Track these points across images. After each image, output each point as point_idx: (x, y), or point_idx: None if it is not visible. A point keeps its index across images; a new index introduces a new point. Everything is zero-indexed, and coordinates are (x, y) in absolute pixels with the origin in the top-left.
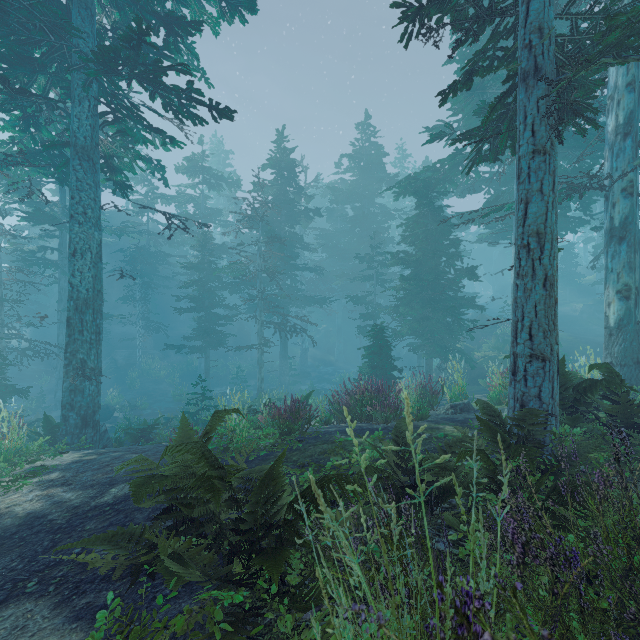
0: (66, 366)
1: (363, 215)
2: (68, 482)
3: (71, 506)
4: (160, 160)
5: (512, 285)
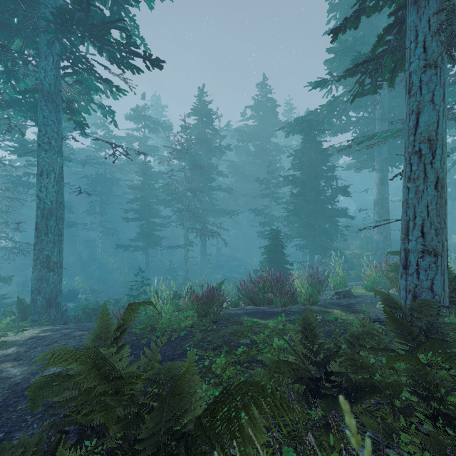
0: (35, 260)
1: (262, 150)
2: (19, 358)
3: (13, 382)
4: (110, 106)
5: (374, 200)
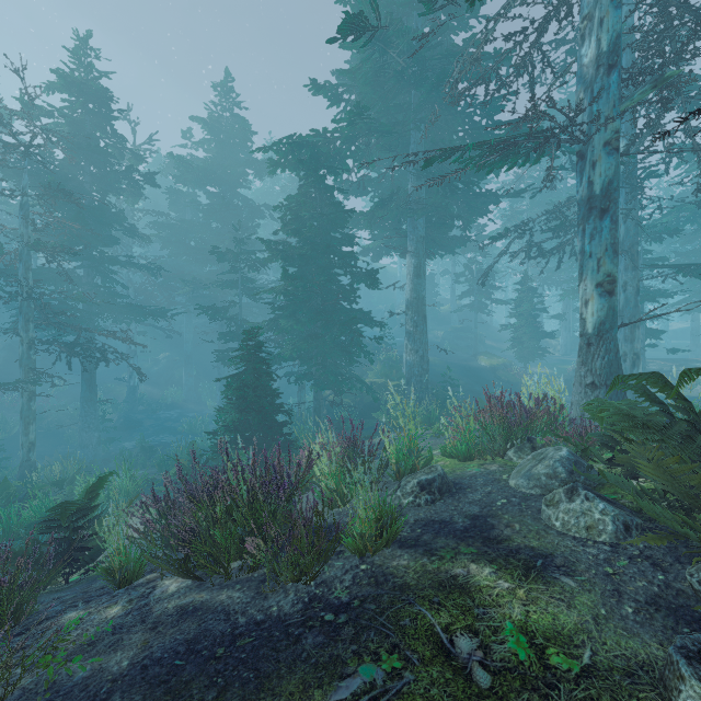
0: None
1: (223, 202)
2: None
3: None
4: None
5: (407, 300)
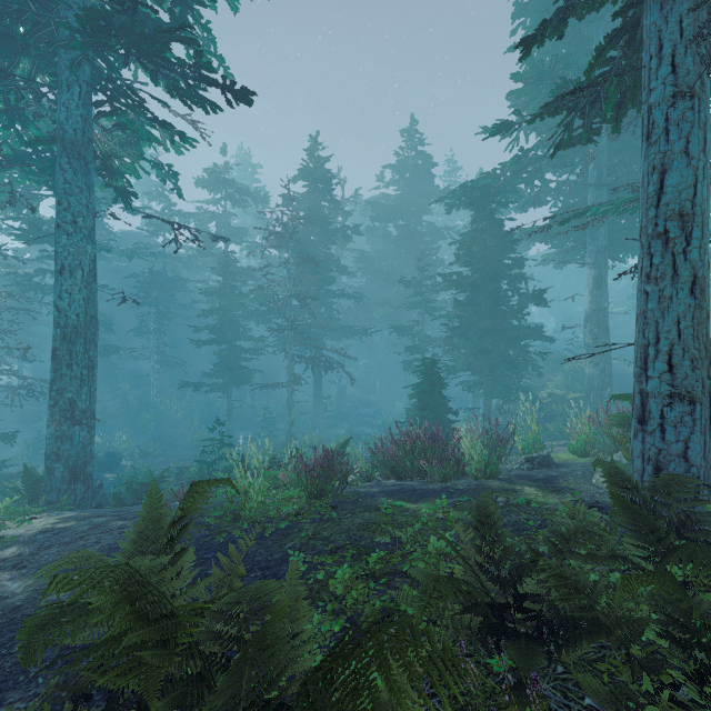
0: (51, 407)
1: (409, 234)
2: (22, 564)
3: (10, 606)
4: (171, 165)
5: (586, 312)
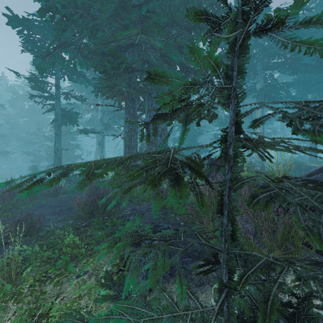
0: None
1: (34, 110)
2: None
3: None
4: None
5: (95, 151)
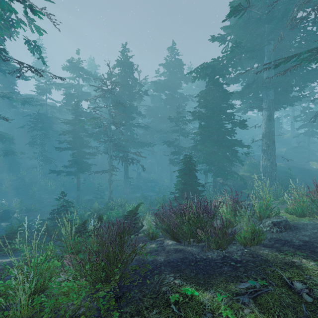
0: None
1: (172, 97)
2: None
3: None
4: (35, 41)
5: (263, 133)
